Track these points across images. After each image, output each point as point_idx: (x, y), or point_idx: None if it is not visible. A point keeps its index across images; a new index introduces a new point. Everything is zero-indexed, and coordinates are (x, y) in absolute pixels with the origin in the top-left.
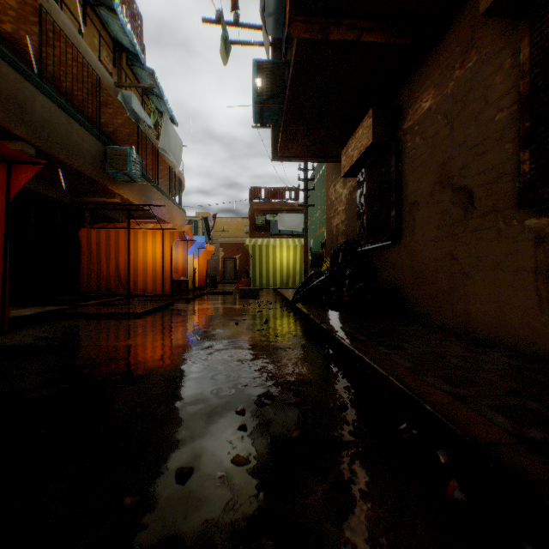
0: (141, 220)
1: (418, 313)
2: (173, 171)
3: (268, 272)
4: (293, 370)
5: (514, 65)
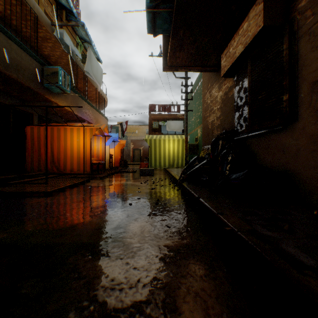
0: (76, 122)
1: None
2: (99, 91)
3: (160, 157)
4: None
5: None
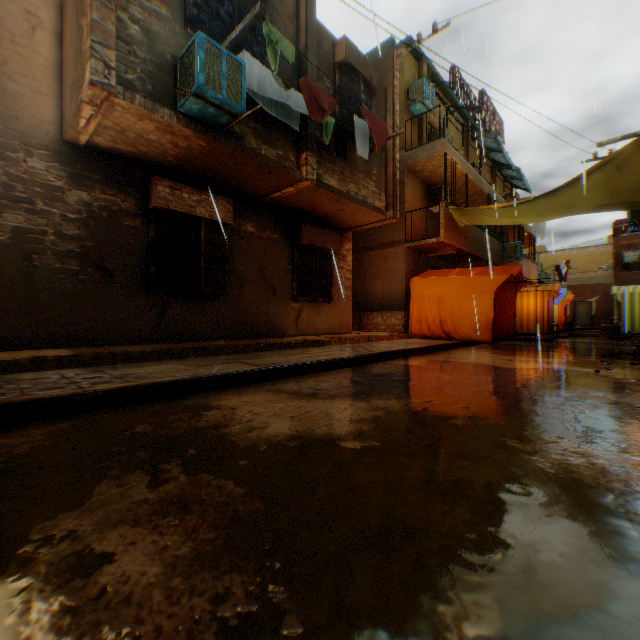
0: None
1: None
2: (529, 234)
3: None
4: None
5: None
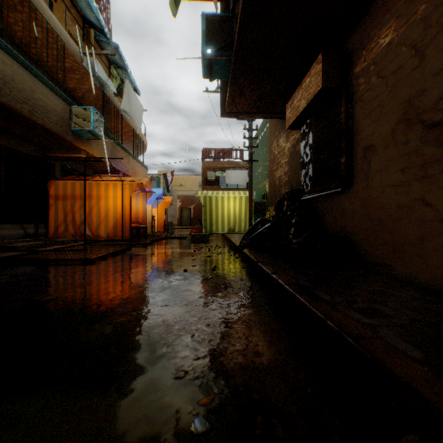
0: (107, 174)
1: (374, 263)
2: (136, 133)
3: (217, 219)
4: (246, 342)
5: None
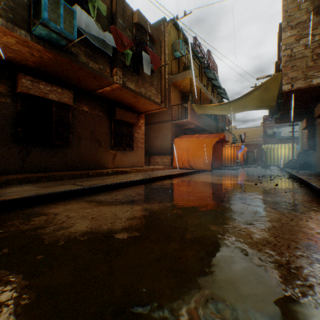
0: None
1: (316, 169)
2: (229, 120)
3: (274, 159)
4: (277, 174)
5: None
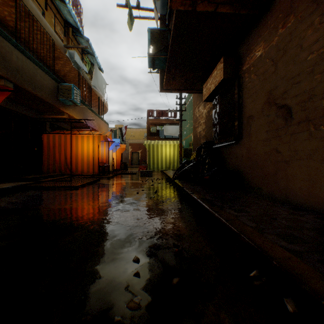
0: (81, 129)
1: (253, 187)
2: (101, 99)
3: (158, 160)
4: (173, 226)
5: (321, 22)
